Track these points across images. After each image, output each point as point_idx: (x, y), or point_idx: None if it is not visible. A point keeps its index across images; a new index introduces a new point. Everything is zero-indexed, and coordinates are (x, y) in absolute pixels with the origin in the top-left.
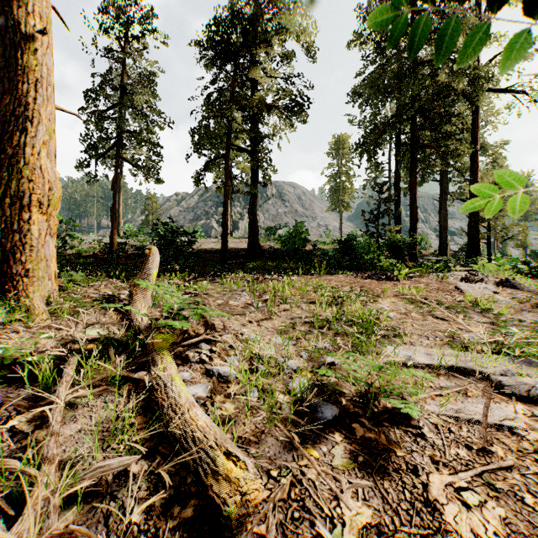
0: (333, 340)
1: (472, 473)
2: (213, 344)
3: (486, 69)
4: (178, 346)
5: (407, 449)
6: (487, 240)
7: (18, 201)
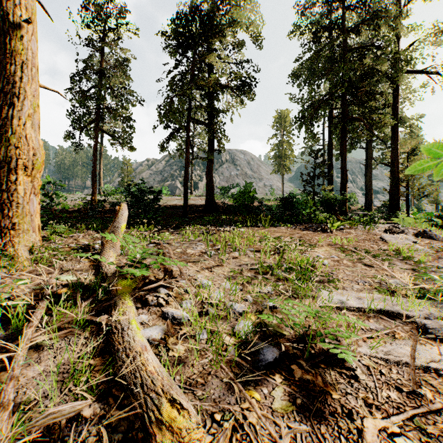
0: (275, 285)
1: (403, 417)
2: (170, 288)
3: (405, 54)
4: (139, 291)
5: (342, 391)
6: (406, 198)
7: (6, 165)
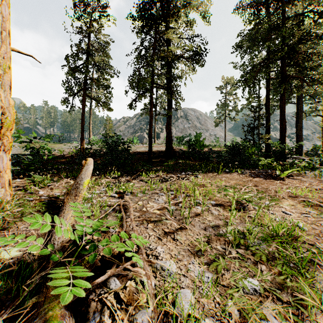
0: (260, 274)
1: None
2: (124, 276)
3: None
4: None
5: None
6: None
7: None
